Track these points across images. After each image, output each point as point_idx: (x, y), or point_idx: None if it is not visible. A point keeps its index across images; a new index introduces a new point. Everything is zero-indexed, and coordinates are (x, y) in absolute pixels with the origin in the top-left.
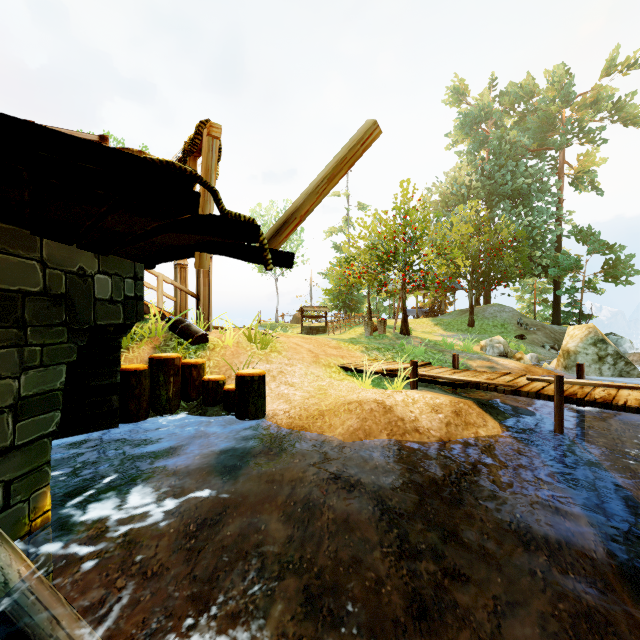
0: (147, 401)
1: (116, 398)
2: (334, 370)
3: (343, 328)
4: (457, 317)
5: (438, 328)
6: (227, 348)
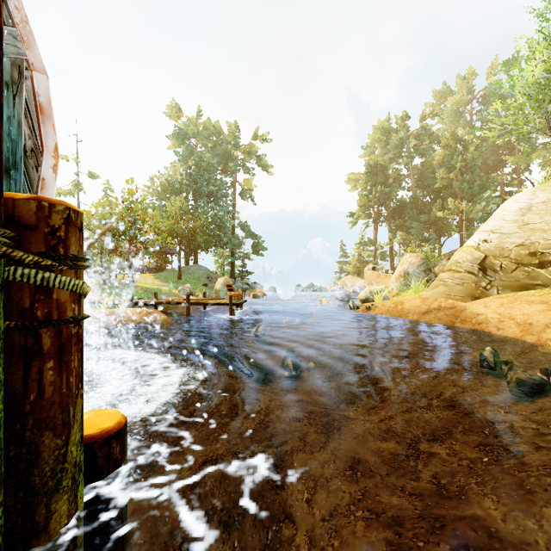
0: None
1: None
2: None
3: None
4: (172, 273)
5: (157, 280)
6: None
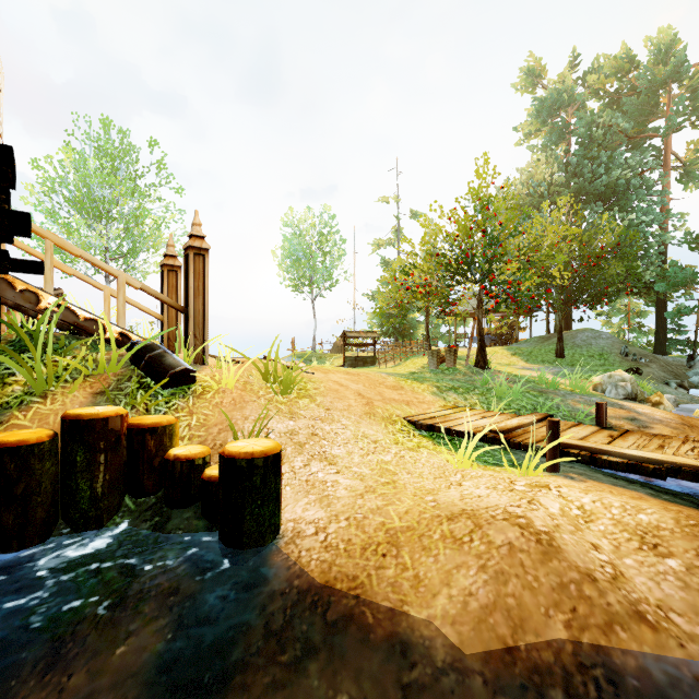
0: (48, 504)
1: None
2: (399, 427)
3: (397, 359)
4: (538, 345)
5: (517, 359)
6: (226, 392)
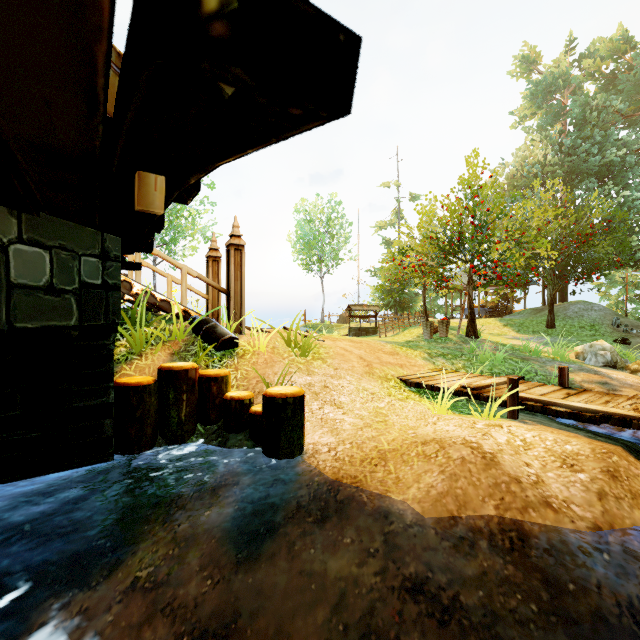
0: (153, 425)
1: (109, 422)
2: (393, 384)
3: (396, 329)
4: (530, 317)
5: (508, 329)
6: (260, 354)
